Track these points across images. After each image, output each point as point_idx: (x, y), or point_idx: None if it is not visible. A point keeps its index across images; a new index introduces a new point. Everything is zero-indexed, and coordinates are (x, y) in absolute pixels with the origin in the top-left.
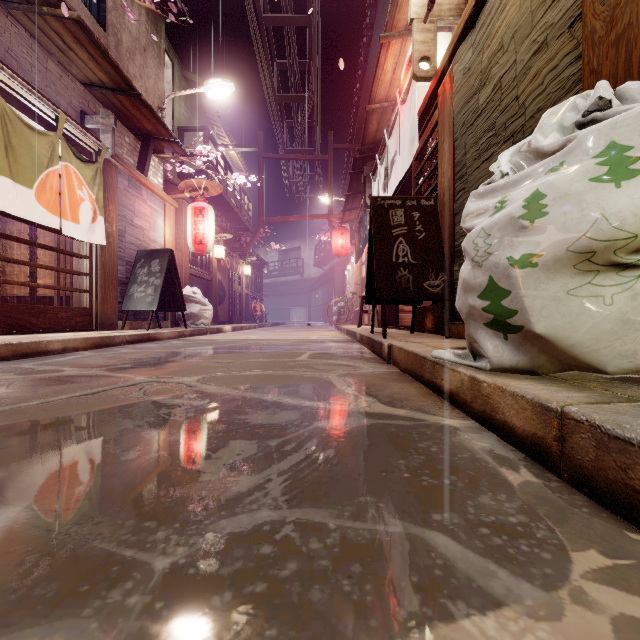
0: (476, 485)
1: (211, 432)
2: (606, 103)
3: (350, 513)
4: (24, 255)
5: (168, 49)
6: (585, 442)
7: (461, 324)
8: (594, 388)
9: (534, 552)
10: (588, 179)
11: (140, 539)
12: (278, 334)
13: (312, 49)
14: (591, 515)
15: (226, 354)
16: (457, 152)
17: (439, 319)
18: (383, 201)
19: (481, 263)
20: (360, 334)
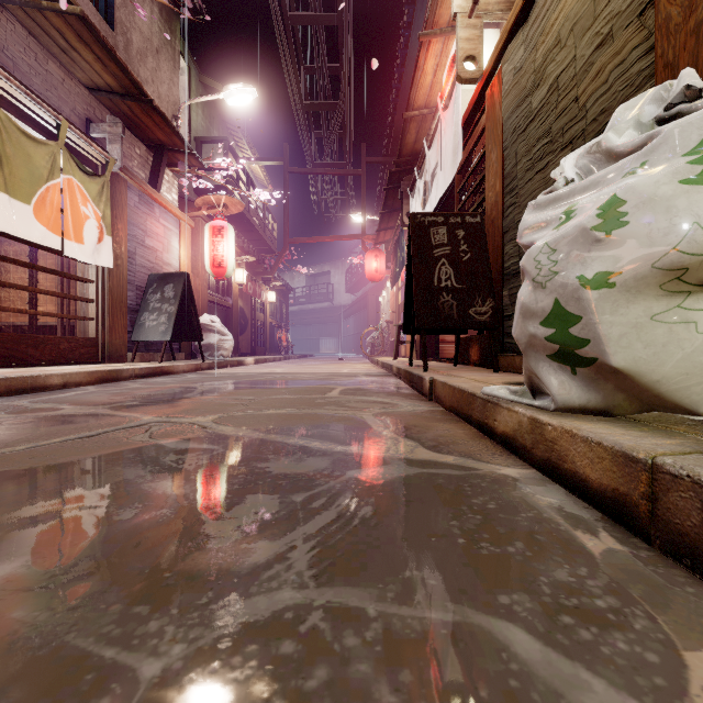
0: (548, 554)
1: (225, 484)
2: (695, 92)
3: (394, 594)
4: (23, 279)
5: (184, 52)
6: (686, 503)
7: (511, 356)
8: (685, 433)
9: (635, 652)
10: (678, 181)
11: (126, 632)
12: (305, 367)
13: (343, 51)
14: (699, 597)
15: (247, 390)
16: (507, 163)
17: (486, 350)
18: (423, 218)
19: (545, 284)
20: (397, 367)
